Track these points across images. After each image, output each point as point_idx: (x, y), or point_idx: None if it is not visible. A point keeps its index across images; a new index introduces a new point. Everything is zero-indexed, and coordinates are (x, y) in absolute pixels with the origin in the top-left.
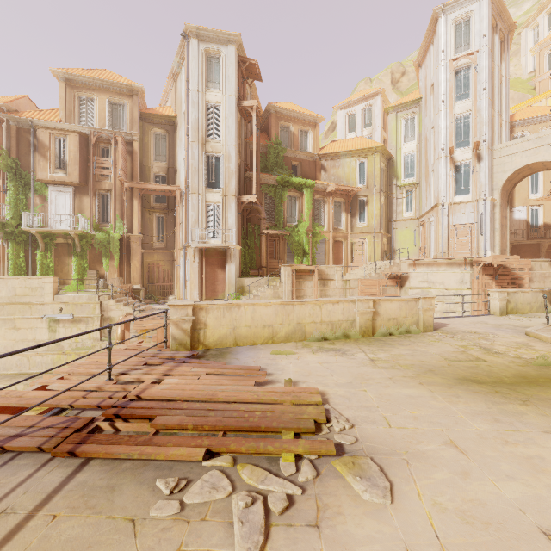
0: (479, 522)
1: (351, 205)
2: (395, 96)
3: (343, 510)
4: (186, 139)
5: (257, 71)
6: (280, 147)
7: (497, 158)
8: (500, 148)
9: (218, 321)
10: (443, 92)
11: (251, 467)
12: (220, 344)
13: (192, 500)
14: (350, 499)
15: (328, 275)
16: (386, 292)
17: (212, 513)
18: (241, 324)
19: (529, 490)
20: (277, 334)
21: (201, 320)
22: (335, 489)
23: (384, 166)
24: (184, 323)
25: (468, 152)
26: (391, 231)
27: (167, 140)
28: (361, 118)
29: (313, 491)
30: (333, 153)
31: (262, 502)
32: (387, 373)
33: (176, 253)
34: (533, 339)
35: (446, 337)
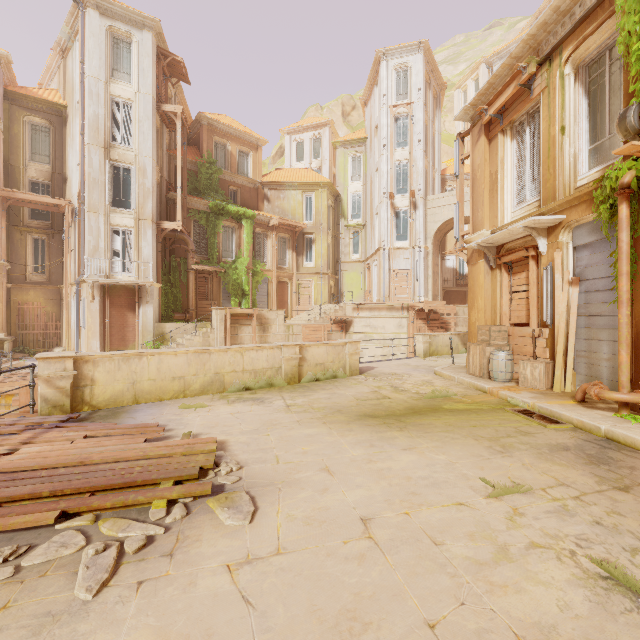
0: (317, 522)
1: (297, 242)
2: (346, 130)
3: (203, 537)
4: (80, 138)
5: (184, 70)
6: (214, 167)
7: (430, 209)
8: (432, 199)
9: (111, 375)
10: (385, 136)
11: (115, 519)
12: (114, 403)
13: (32, 562)
14: (213, 528)
15: (269, 319)
16: (331, 337)
17: (55, 568)
18: (143, 377)
19: (367, 493)
20: (190, 387)
21: (86, 375)
22: (201, 522)
23: (331, 203)
24: (61, 379)
25: (406, 200)
26: (338, 273)
27: (51, 135)
28: (309, 147)
29: (178, 528)
30: (278, 183)
31: (117, 547)
32: (298, 416)
33: (66, 290)
34: (437, 377)
35: (368, 379)
